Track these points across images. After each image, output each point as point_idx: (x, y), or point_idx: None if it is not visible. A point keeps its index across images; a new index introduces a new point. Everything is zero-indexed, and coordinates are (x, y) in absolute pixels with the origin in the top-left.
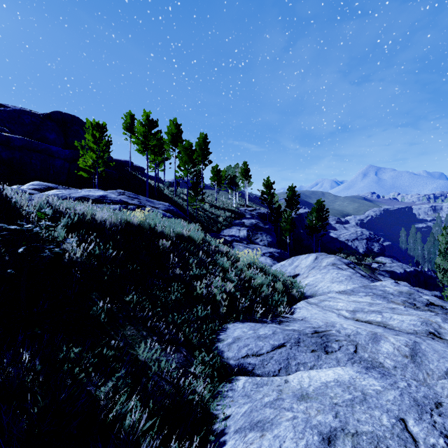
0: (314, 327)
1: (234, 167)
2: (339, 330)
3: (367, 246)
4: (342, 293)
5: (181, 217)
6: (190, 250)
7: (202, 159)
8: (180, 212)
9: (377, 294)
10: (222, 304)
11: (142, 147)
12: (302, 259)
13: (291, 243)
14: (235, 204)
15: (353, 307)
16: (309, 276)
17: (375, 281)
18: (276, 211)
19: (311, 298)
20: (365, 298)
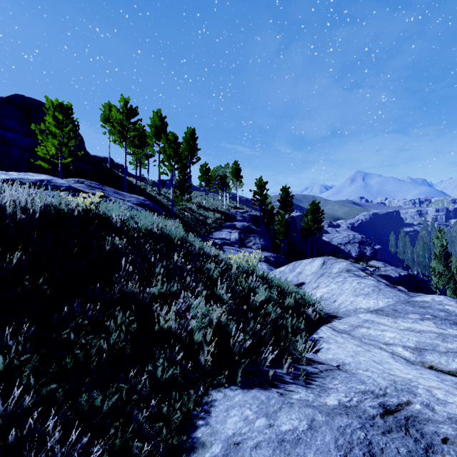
0: (375, 393)
1: (225, 167)
2: (429, 405)
3: (360, 250)
4: (382, 314)
5: (159, 213)
6: (160, 254)
7: (190, 156)
8: (159, 208)
9: (440, 317)
10: (203, 349)
11: (119, 137)
12: (306, 264)
13: (285, 247)
14: (225, 205)
15: (415, 342)
16: (321, 287)
17: (402, 291)
18: (269, 212)
19: (336, 322)
20: (425, 324)
